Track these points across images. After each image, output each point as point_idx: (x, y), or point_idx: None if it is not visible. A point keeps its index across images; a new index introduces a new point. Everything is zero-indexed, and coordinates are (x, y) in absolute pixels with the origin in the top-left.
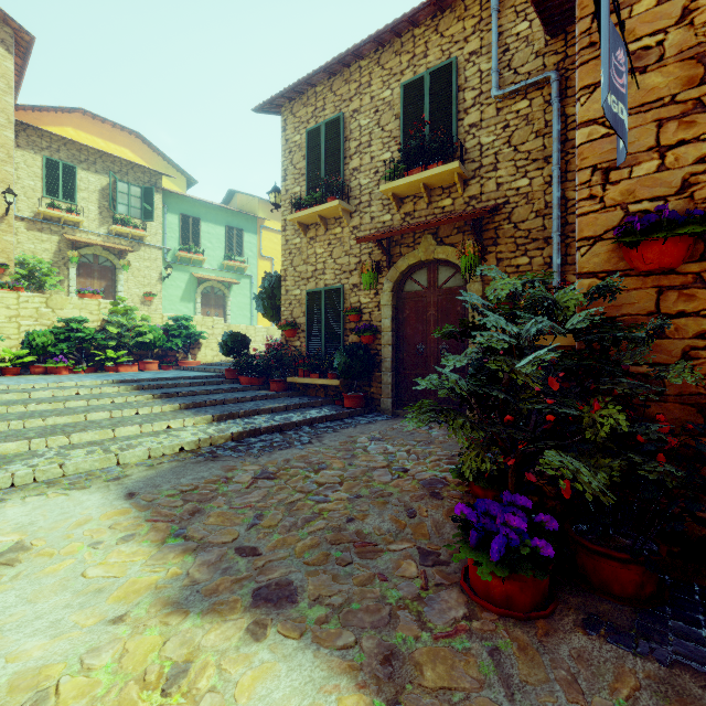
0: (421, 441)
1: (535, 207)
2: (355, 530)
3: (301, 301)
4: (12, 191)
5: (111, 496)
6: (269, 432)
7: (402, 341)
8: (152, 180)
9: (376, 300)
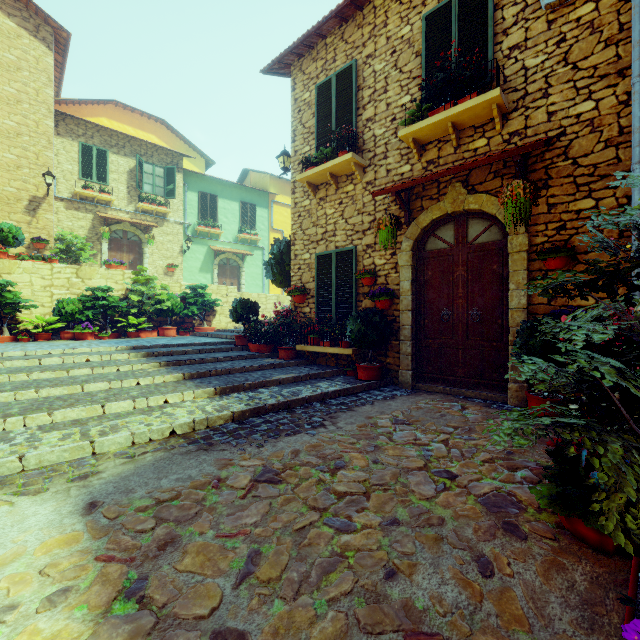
0: (458, 428)
1: (604, 136)
2: (402, 599)
3: (311, 265)
4: (51, 173)
5: (66, 509)
6: (275, 410)
7: (423, 306)
8: (174, 161)
9: (393, 261)
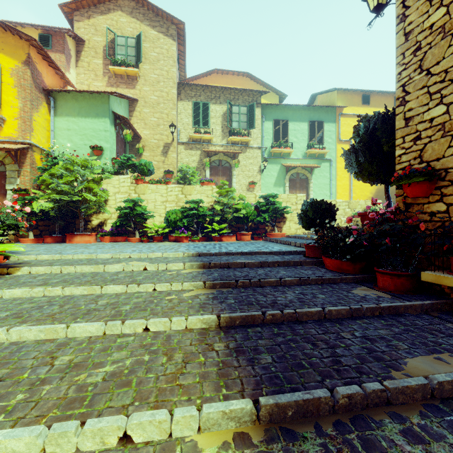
0: None
1: None
2: None
3: (448, 125)
4: (173, 124)
5: None
6: None
7: None
8: (254, 99)
9: None
